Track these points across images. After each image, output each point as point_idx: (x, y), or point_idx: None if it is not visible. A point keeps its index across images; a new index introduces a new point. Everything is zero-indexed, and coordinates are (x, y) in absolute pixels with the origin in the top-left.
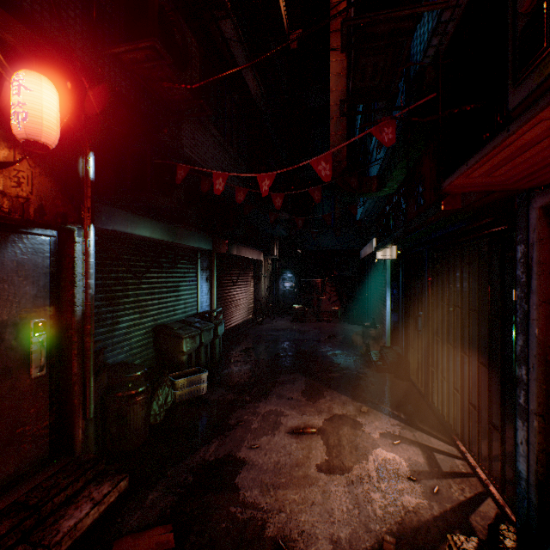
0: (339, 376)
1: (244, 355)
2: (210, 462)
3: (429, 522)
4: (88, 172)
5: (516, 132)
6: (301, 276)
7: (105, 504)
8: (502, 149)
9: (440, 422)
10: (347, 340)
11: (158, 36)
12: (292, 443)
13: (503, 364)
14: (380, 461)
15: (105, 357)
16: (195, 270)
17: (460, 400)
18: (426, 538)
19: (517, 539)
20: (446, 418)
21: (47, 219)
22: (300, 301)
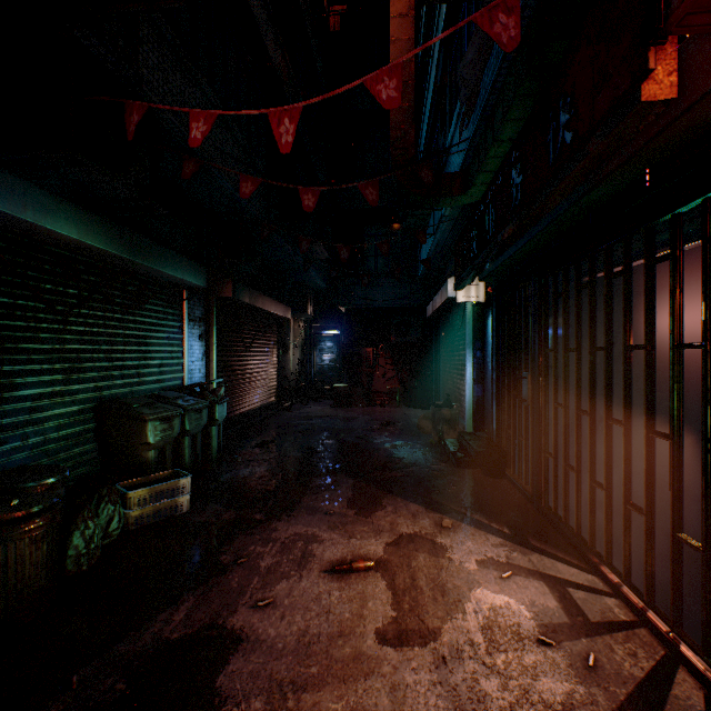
0: (403, 476)
1: (260, 451)
2: (172, 645)
3: None
4: None
5: None
6: (345, 343)
7: None
8: None
9: (565, 536)
10: (410, 428)
11: None
12: (332, 591)
13: None
14: (486, 611)
15: None
16: (179, 318)
17: (606, 499)
18: None
19: None
20: (576, 529)
21: None
22: (344, 379)
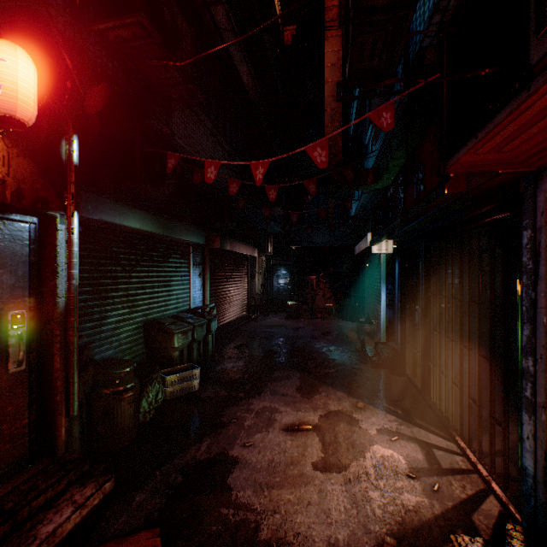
0: (334, 372)
1: (238, 351)
2: (202, 461)
3: (430, 521)
4: (71, 156)
5: (539, 90)
6: (295, 272)
7: (88, 507)
8: (519, 114)
9: (438, 417)
10: (342, 336)
11: (146, 13)
12: (287, 441)
13: (506, 356)
14: (378, 458)
15: (92, 353)
16: (188, 265)
17: (459, 395)
18: (428, 539)
19: (525, 539)
20: (444, 413)
21: (26, 204)
22: (294, 298)
